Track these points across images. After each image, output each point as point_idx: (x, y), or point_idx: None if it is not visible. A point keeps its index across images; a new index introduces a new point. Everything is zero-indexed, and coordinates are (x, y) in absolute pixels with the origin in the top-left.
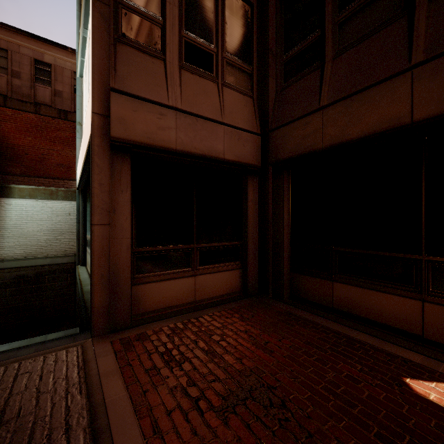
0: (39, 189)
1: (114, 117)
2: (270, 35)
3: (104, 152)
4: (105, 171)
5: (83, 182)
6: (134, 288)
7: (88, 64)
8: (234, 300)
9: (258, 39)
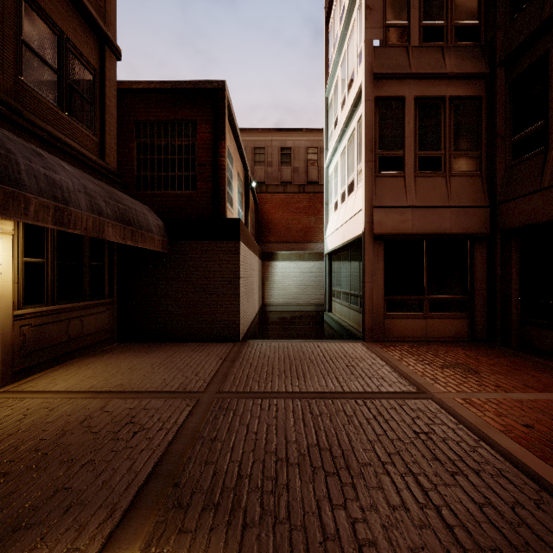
0: (292, 254)
1: (375, 222)
2: (498, 122)
3: (370, 243)
4: (371, 252)
5: (334, 250)
6: (385, 320)
7: (341, 168)
8: (460, 341)
9: (486, 125)
